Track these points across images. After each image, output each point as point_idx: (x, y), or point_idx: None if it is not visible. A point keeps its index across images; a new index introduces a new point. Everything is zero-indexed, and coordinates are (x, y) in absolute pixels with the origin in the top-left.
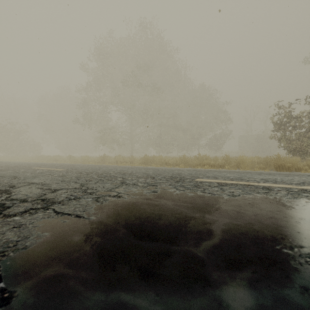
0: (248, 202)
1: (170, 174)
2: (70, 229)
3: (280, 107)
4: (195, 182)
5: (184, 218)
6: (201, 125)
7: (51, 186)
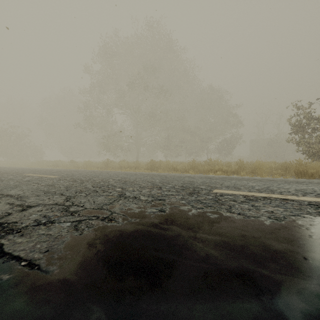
0: (307, 232)
1: (180, 182)
2: None
3: (298, 107)
4: (214, 194)
5: (216, 273)
6: (211, 129)
7: (26, 201)
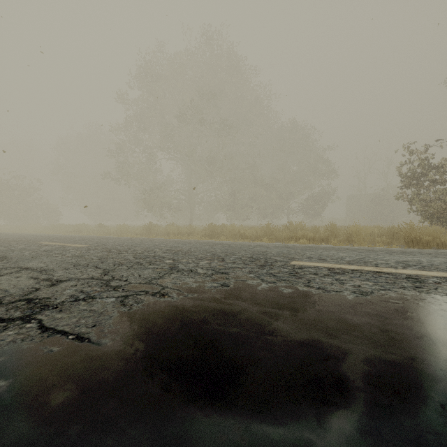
0: (393, 307)
1: (248, 252)
2: (55, 371)
3: (411, 152)
4: (291, 267)
5: (283, 343)
6: (292, 180)
7: (53, 274)
